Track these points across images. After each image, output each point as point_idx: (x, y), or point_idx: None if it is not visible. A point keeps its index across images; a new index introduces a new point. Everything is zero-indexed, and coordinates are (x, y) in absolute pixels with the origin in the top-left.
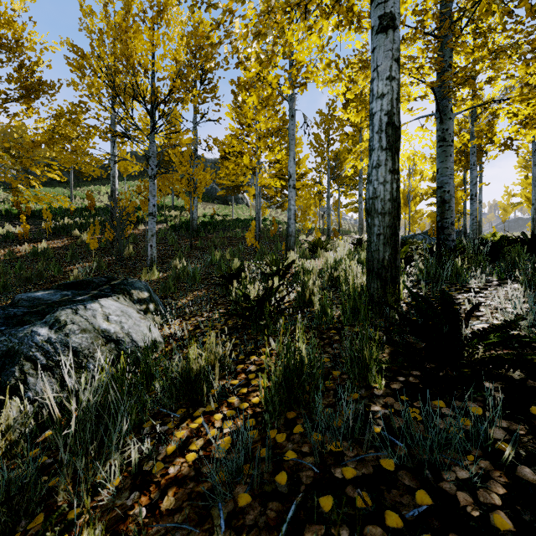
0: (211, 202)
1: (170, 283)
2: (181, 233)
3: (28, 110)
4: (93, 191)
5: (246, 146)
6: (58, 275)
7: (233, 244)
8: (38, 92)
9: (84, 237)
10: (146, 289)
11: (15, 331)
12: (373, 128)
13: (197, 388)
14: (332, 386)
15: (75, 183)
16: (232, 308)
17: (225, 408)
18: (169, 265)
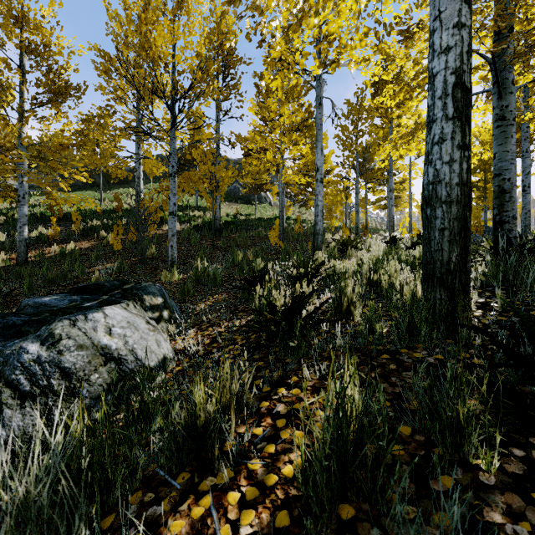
0: (234, 202)
1: (189, 286)
2: (203, 233)
3: (57, 115)
4: (122, 193)
5: (269, 142)
6: (81, 276)
7: (256, 243)
8: (64, 95)
9: (109, 238)
10: (161, 294)
11: (3, 346)
12: (433, 93)
13: (206, 441)
14: (403, 455)
15: (106, 187)
16: (254, 317)
17: (244, 480)
18: (190, 265)
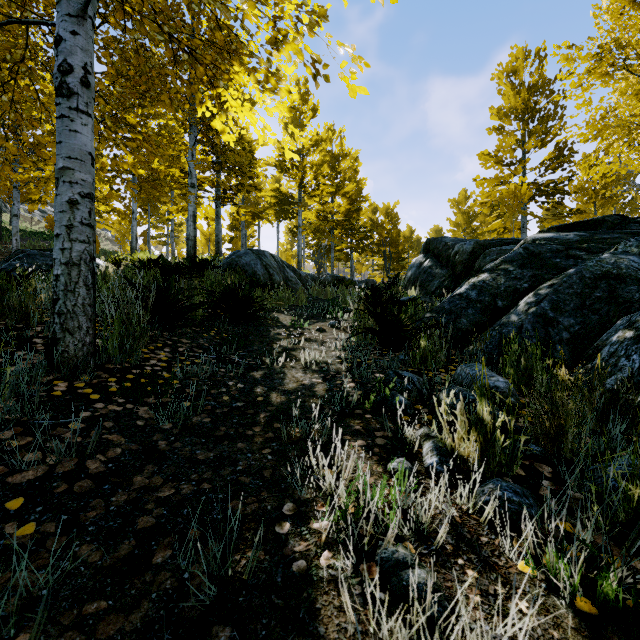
0: None
1: None
2: None
3: None
4: None
5: None
6: None
7: None
8: None
9: None
10: None
11: None
12: (189, 214)
13: None
14: None
15: None
16: None
17: None
18: None
